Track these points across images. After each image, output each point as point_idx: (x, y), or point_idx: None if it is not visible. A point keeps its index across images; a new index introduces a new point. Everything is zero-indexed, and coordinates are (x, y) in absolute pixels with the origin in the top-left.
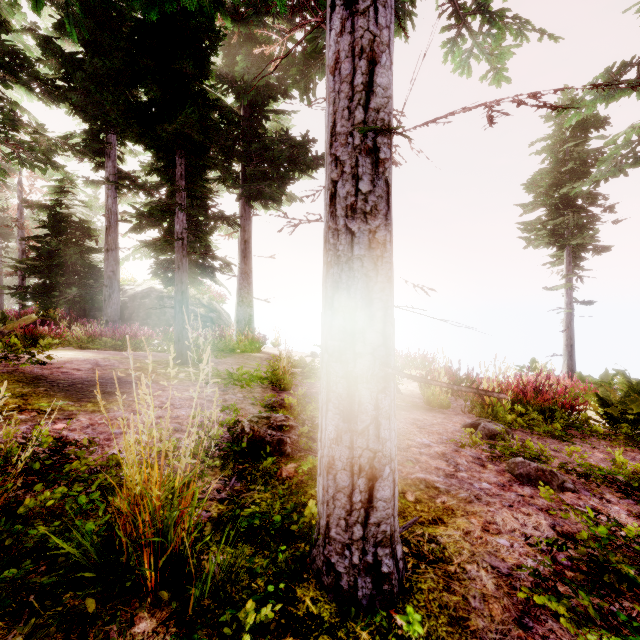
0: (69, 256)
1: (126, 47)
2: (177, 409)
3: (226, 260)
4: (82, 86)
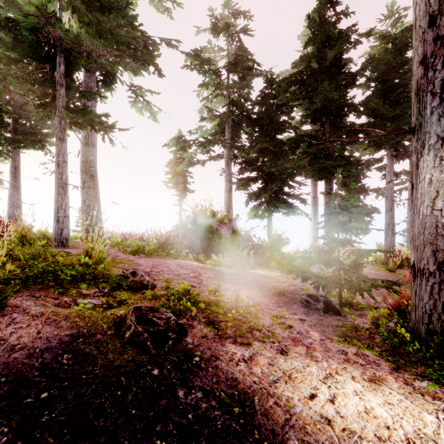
0: None
1: None
2: None
3: None
4: None
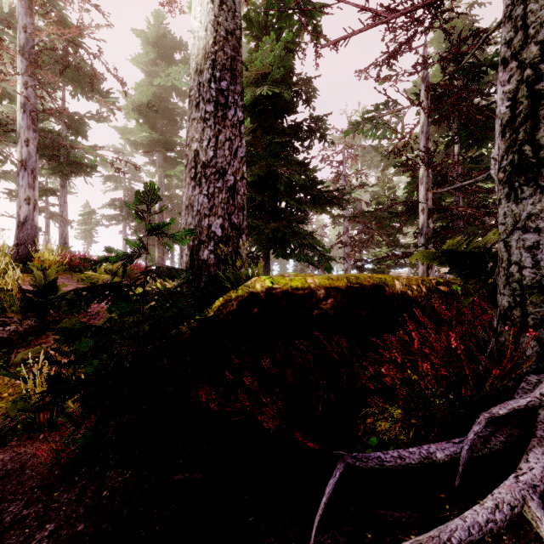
0: None
1: None
2: None
3: None
4: None
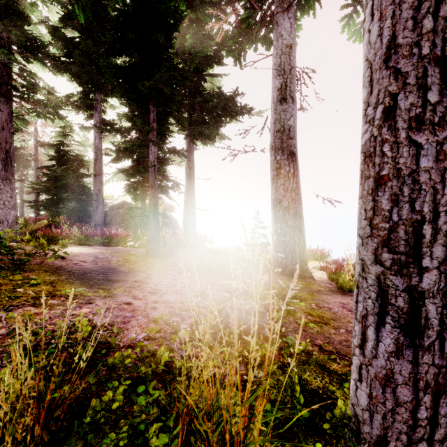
0: (69, 180)
1: (116, 26)
2: (165, 295)
3: (176, 181)
4: (79, 60)
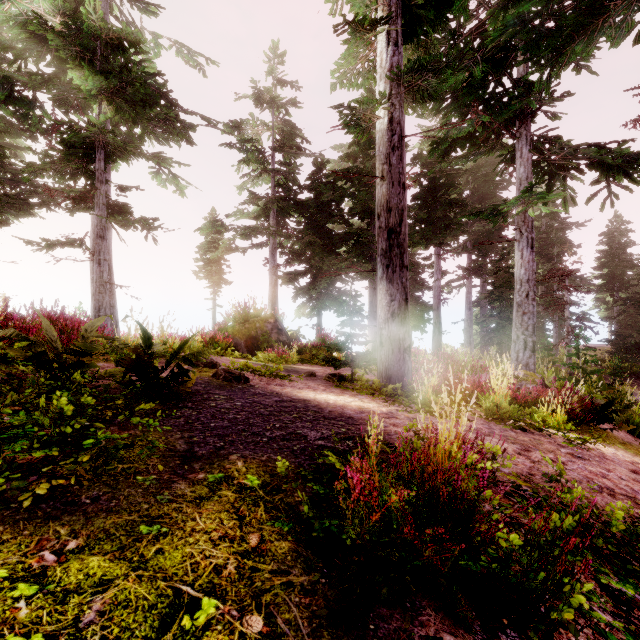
0: None
1: None
2: None
3: None
4: None
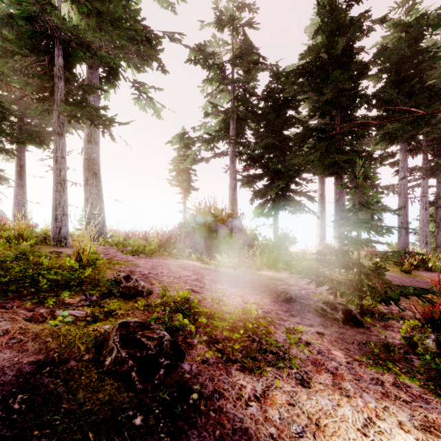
0: None
1: None
2: None
3: (4, 176)
4: None
